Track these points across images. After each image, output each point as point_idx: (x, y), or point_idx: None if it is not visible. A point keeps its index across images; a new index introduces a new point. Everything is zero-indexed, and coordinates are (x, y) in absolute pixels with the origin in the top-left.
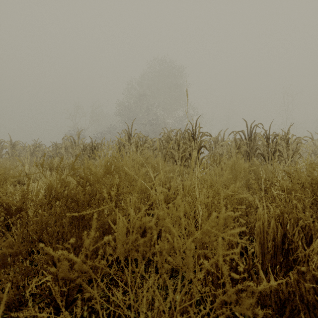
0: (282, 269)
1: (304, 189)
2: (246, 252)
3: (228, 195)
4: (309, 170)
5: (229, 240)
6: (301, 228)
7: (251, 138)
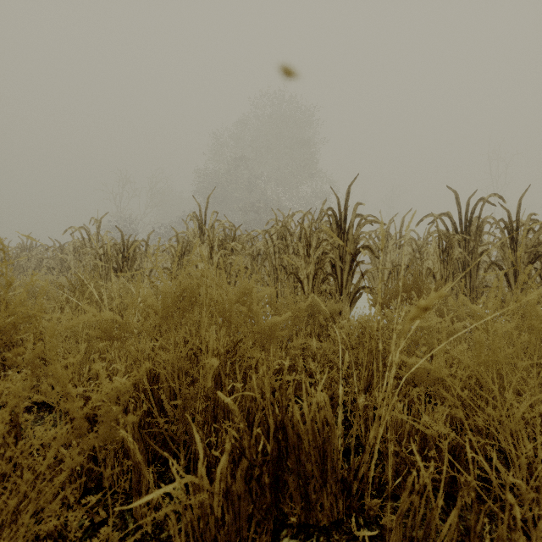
0: None
1: None
2: None
3: None
4: None
5: None
6: None
7: (468, 229)
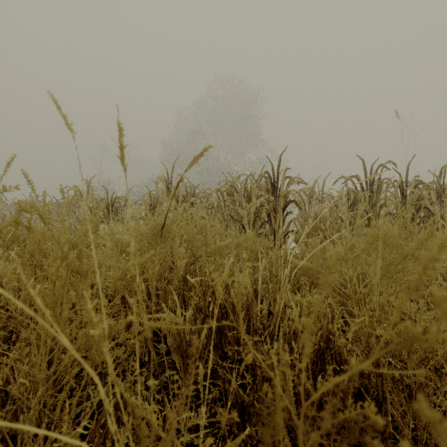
0: None
1: None
2: None
3: None
4: None
5: None
6: None
7: (372, 188)
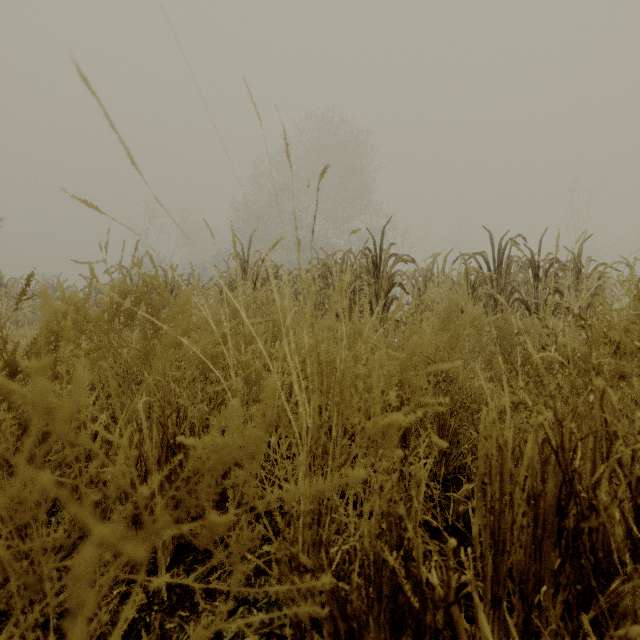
0: (560, 594)
1: (620, 359)
2: (469, 525)
3: (403, 368)
4: (636, 306)
5: (388, 504)
6: (620, 464)
7: (500, 268)
